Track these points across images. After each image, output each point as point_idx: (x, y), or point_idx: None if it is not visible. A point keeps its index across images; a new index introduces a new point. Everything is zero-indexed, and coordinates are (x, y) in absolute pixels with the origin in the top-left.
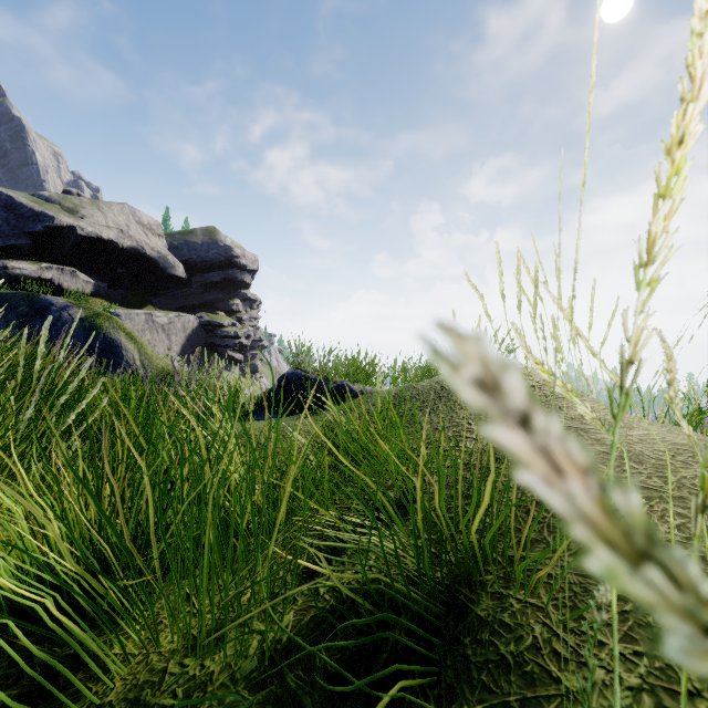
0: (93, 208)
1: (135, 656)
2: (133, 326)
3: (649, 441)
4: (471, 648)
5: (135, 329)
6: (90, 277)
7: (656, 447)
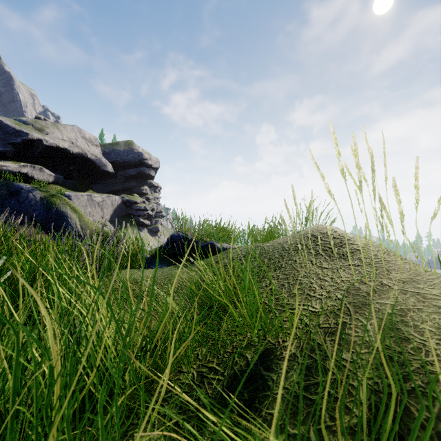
0: (54, 128)
1: None
2: (79, 203)
3: None
4: None
5: (80, 204)
6: (52, 171)
7: None
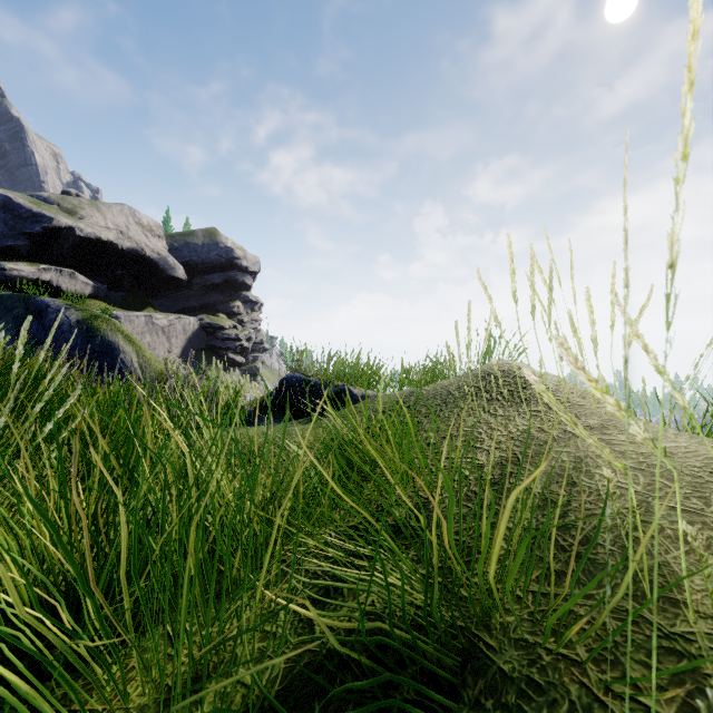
0: (92, 209)
1: None
2: (132, 329)
3: (681, 455)
4: None
5: (135, 331)
6: (89, 278)
7: (690, 462)
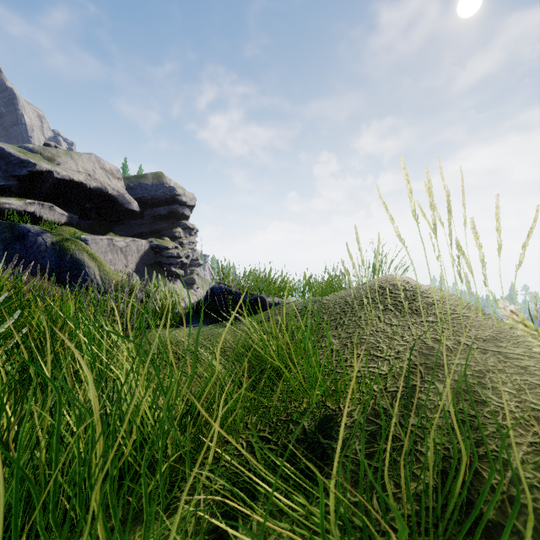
0: (67, 157)
1: None
2: (98, 249)
3: None
4: None
5: (99, 250)
6: (64, 210)
7: None
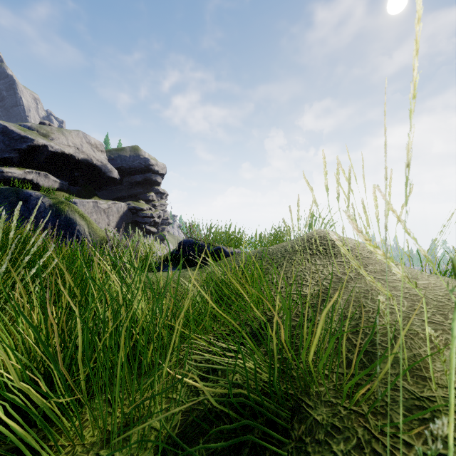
0: (59, 133)
1: (65, 447)
2: (85, 210)
3: (431, 288)
4: (311, 446)
5: (86, 211)
6: (57, 178)
7: (436, 292)
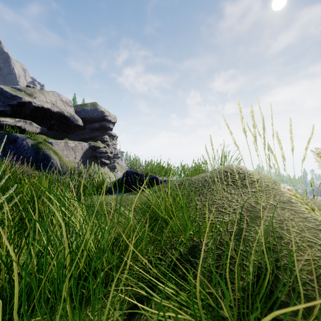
0: (40, 93)
1: None
2: (58, 148)
3: None
4: None
5: (59, 149)
6: (38, 125)
7: None
